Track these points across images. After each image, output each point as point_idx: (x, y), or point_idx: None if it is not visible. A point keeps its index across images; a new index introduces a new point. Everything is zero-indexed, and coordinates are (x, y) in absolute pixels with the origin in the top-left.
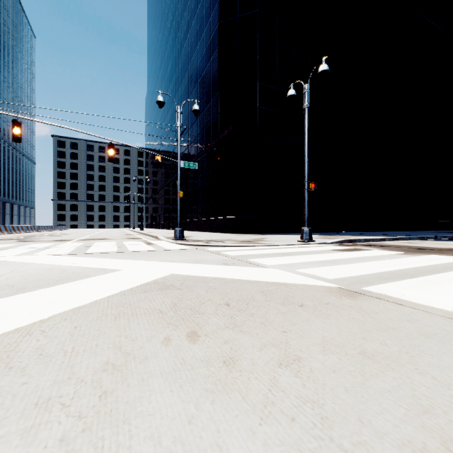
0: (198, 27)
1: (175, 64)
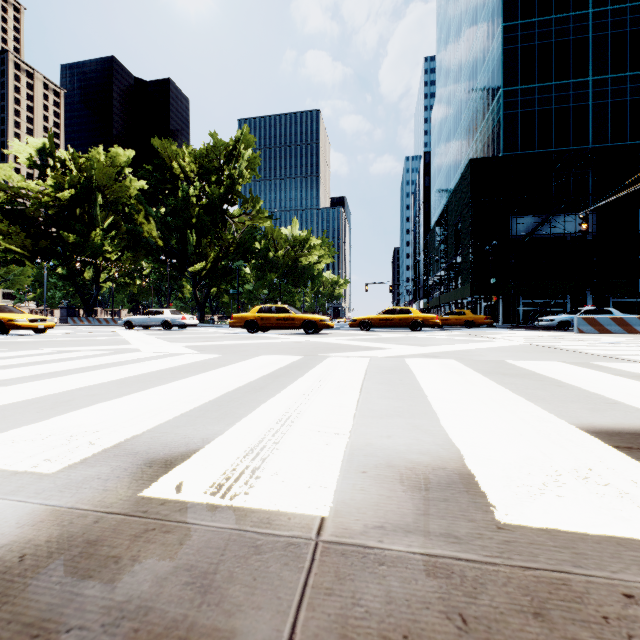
0: None
1: None
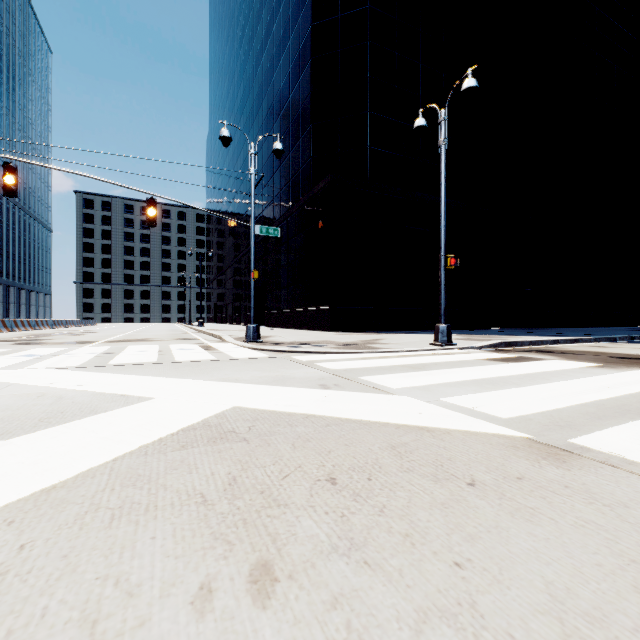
0: (282, 33)
1: (248, 88)
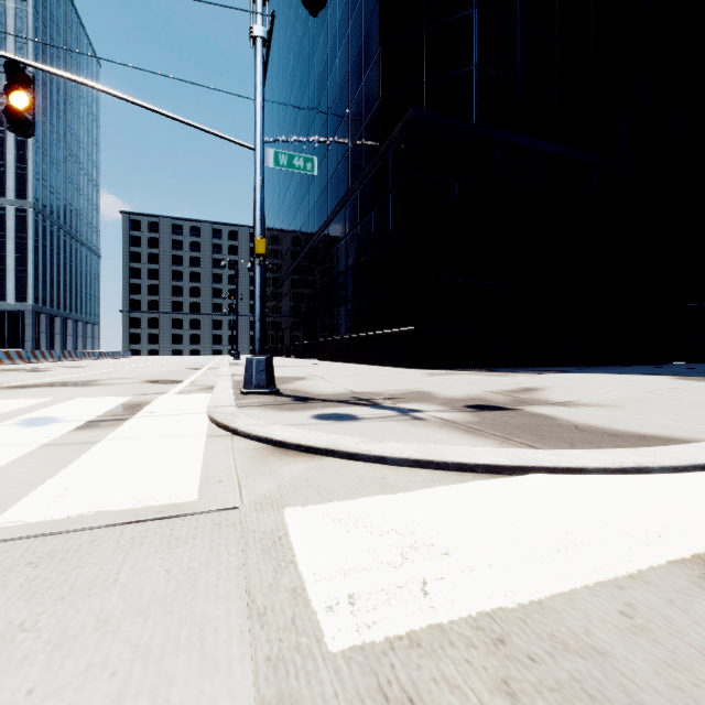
0: None
1: (298, 53)
